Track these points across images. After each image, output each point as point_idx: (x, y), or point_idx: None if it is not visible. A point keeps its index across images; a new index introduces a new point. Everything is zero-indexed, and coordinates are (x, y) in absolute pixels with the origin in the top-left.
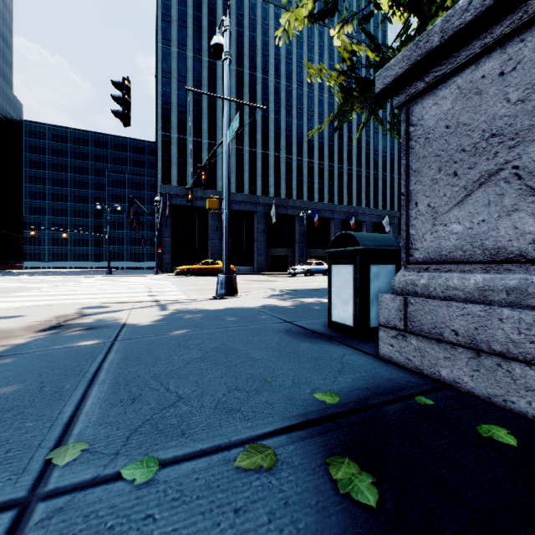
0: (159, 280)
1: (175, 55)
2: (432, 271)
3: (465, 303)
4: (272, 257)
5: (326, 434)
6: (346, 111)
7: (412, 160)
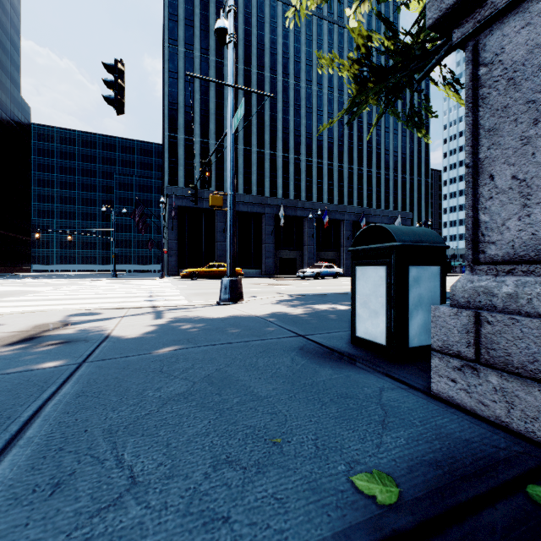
0: (163, 283)
1: (181, 55)
2: (521, 274)
3: None
4: (281, 260)
5: None
6: (360, 103)
7: (484, 114)
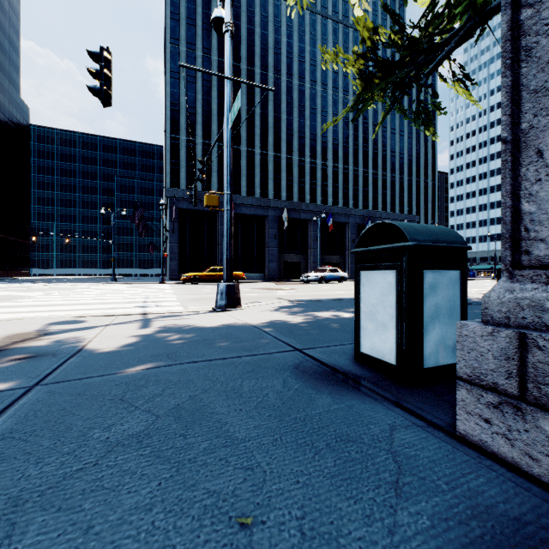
0: (162, 288)
1: (183, 55)
2: None
3: None
4: (284, 264)
5: None
6: (365, 100)
7: (528, 71)
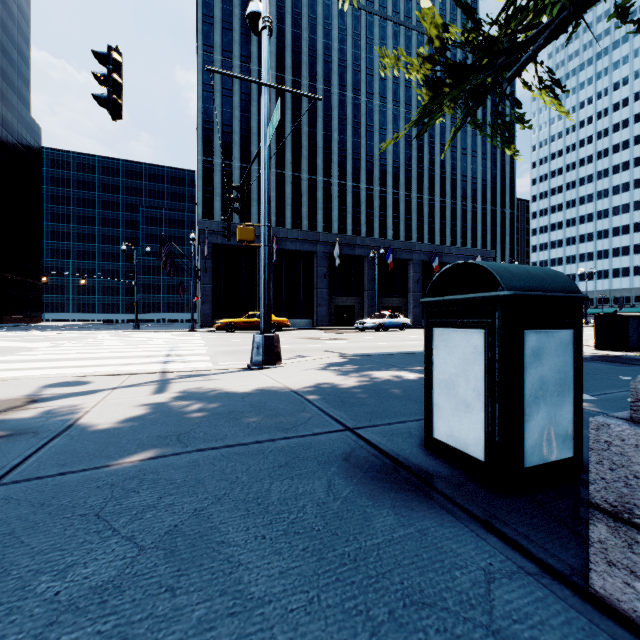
0: (191, 337)
1: (218, 64)
2: None
3: None
4: (336, 308)
5: None
6: (432, 112)
7: None
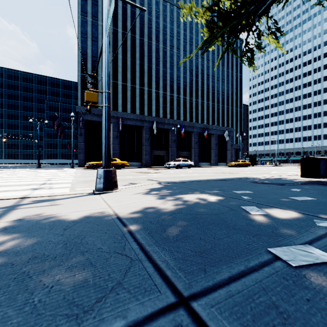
0: (69, 172)
1: (90, 23)
2: None
3: None
4: (154, 156)
5: None
6: (211, 40)
7: None
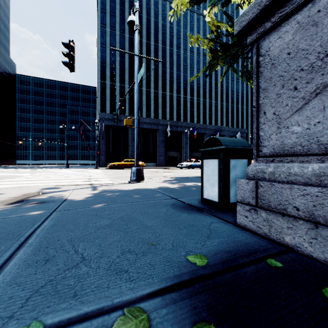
0: (97, 171)
1: (108, 33)
2: (277, 162)
3: (304, 185)
4: (168, 157)
5: (195, 296)
6: (214, 64)
7: (261, 81)
